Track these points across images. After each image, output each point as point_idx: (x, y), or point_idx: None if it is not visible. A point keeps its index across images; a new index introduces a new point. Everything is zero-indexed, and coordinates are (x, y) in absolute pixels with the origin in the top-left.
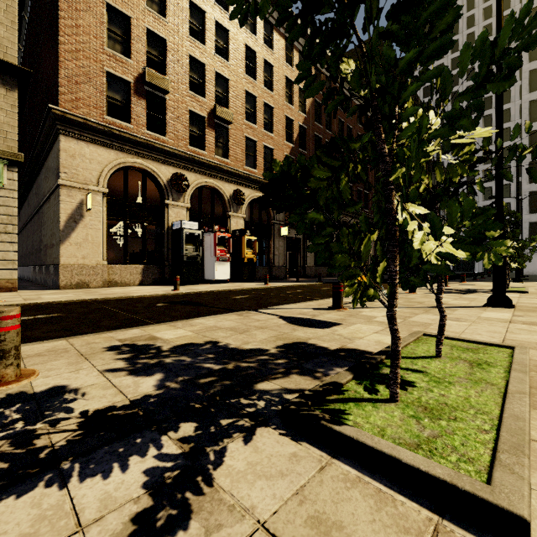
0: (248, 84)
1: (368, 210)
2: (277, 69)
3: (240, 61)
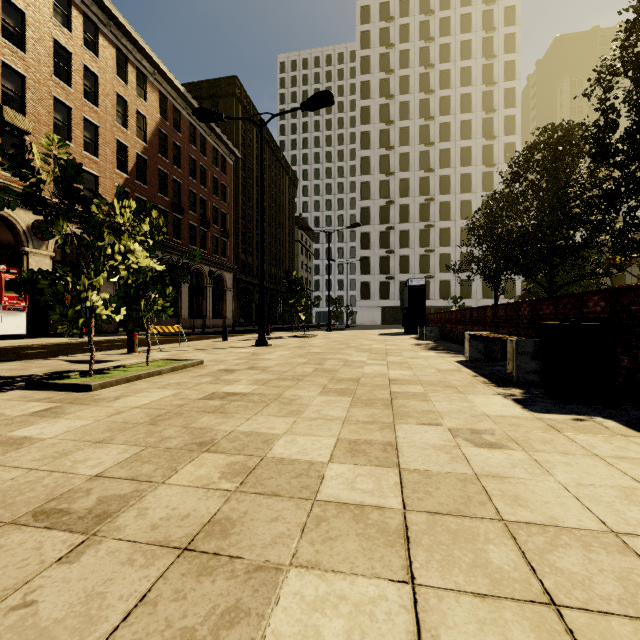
0: (59, 89)
1: (226, 258)
2: (104, 81)
3: (45, 57)
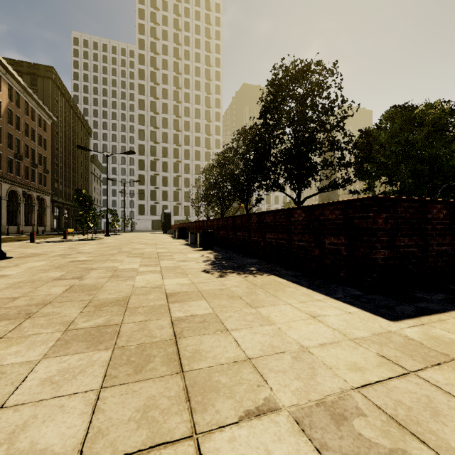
0: None
1: (47, 187)
2: None
3: None
